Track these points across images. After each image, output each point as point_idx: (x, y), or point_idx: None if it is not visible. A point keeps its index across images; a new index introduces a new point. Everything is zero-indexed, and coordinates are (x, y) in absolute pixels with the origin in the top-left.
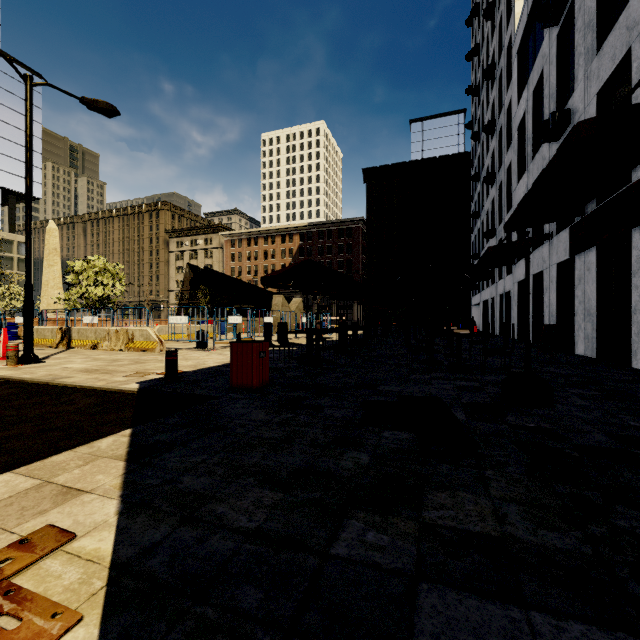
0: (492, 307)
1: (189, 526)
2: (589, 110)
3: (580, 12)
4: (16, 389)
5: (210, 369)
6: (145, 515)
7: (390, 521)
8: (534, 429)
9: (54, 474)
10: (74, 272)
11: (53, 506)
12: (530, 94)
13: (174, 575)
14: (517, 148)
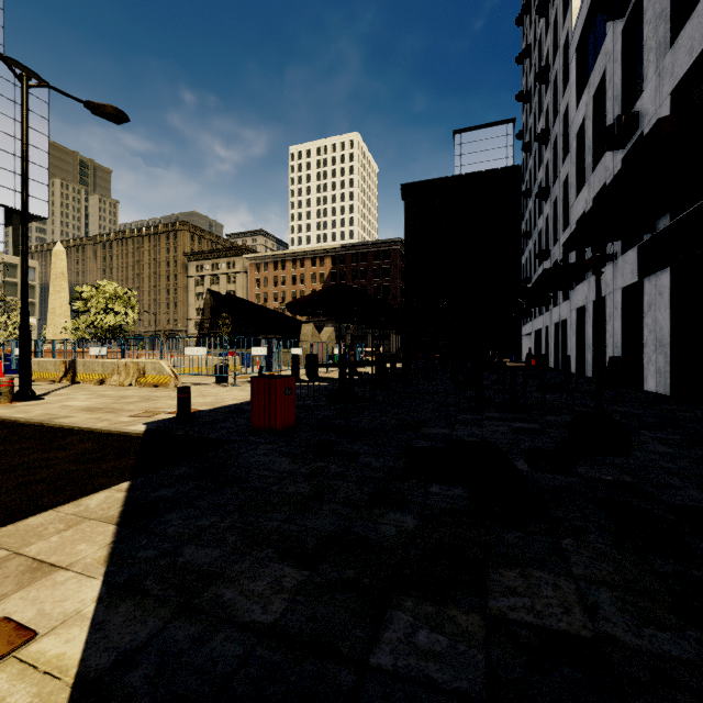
0: (546, 337)
1: (185, 620)
2: (661, 112)
3: (650, 1)
4: (5, 431)
5: (229, 407)
6: (131, 603)
7: (447, 613)
8: (613, 483)
9: (26, 542)
10: (82, 298)
11: (16, 589)
12: (590, 97)
13: (158, 699)
14: (575, 159)
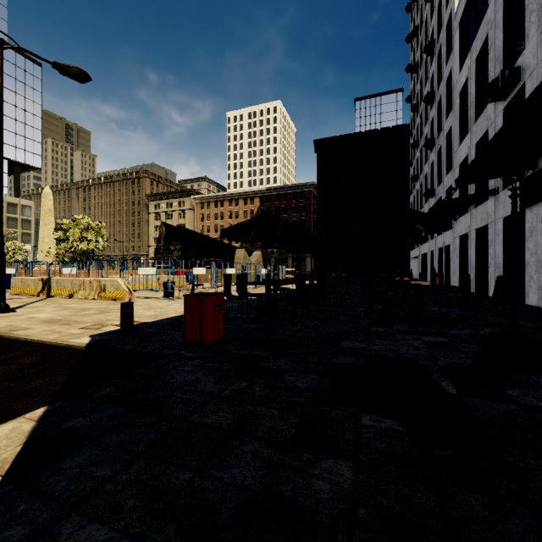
0: (431, 259)
1: None
2: None
3: None
4: None
5: (169, 320)
6: None
7: None
8: None
9: None
10: (62, 229)
11: None
12: (473, 61)
13: None
14: (458, 113)
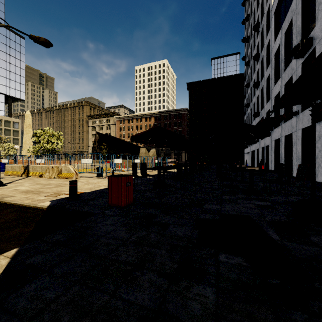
0: (257, 154)
1: None
2: None
3: None
4: None
5: (99, 191)
6: None
7: None
8: None
9: None
10: (37, 136)
11: None
12: (283, 34)
13: None
14: (274, 66)
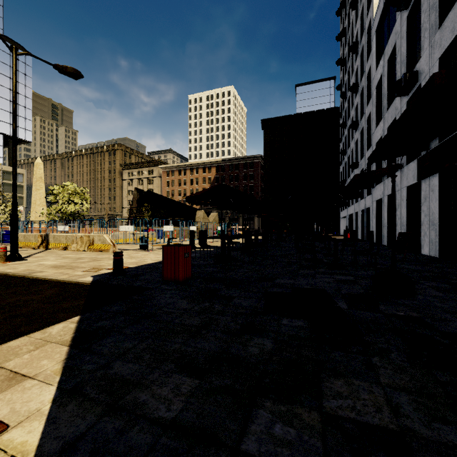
0: (356, 219)
1: (113, 416)
2: (433, 71)
3: None
4: None
5: (148, 265)
6: (75, 403)
7: (295, 411)
8: (404, 317)
9: (7, 359)
10: (53, 194)
11: None
12: (385, 62)
13: None
14: (375, 102)
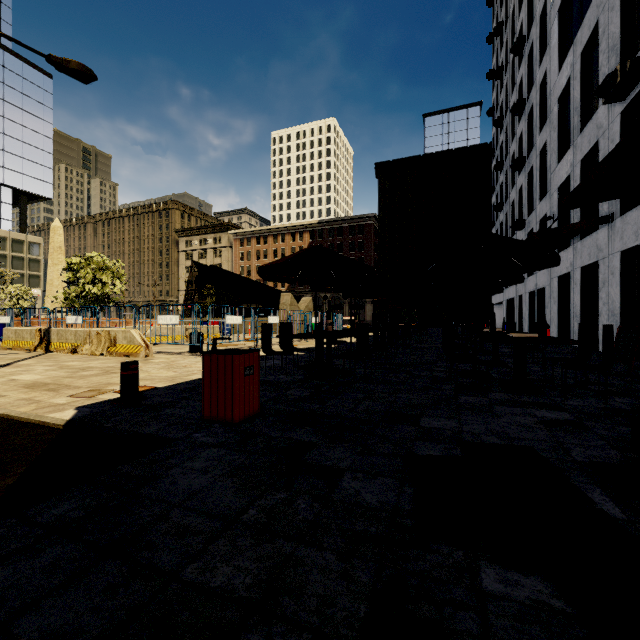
0: (519, 306)
1: None
2: None
3: None
4: None
5: (190, 384)
6: None
7: None
8: None
9: None
10: (72, 270)
11: None
12: (577, 56)
13: None
14: (557, 123)
